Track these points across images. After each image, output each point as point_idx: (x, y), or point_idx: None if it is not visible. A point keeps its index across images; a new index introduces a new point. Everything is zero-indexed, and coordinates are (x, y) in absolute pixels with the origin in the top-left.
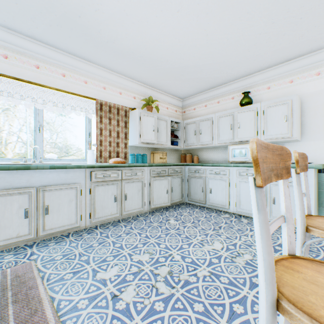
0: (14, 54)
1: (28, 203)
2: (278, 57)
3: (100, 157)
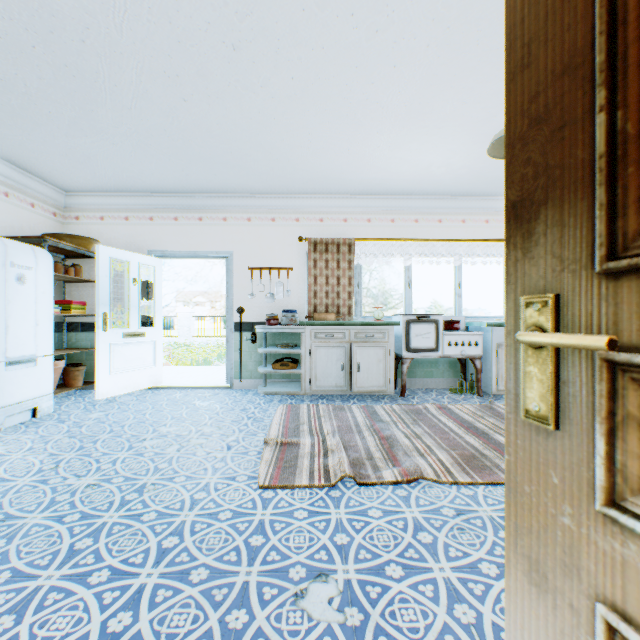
0: (492, 216)
1: None
2: None
3: None
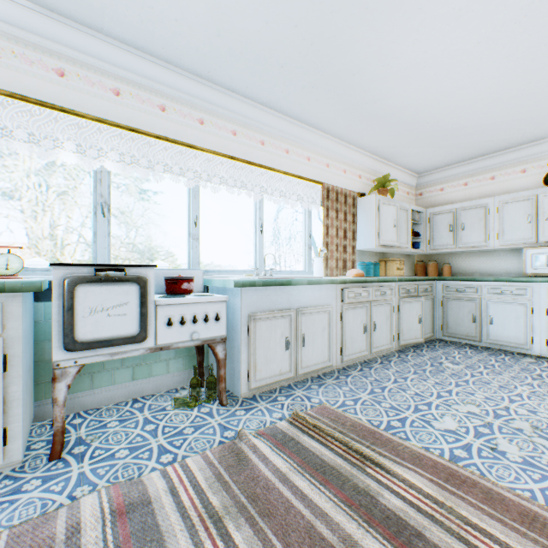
0: (242, 128)
1: (288, 330)
2: None
3: (326, 268)
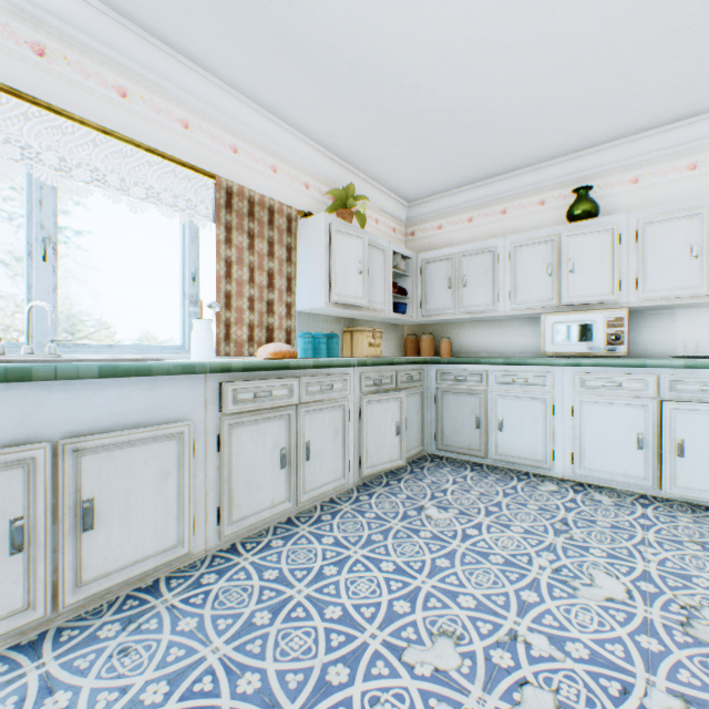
0: None
1: (23, 500)
2: (675, 104)
3: (226, 341)
